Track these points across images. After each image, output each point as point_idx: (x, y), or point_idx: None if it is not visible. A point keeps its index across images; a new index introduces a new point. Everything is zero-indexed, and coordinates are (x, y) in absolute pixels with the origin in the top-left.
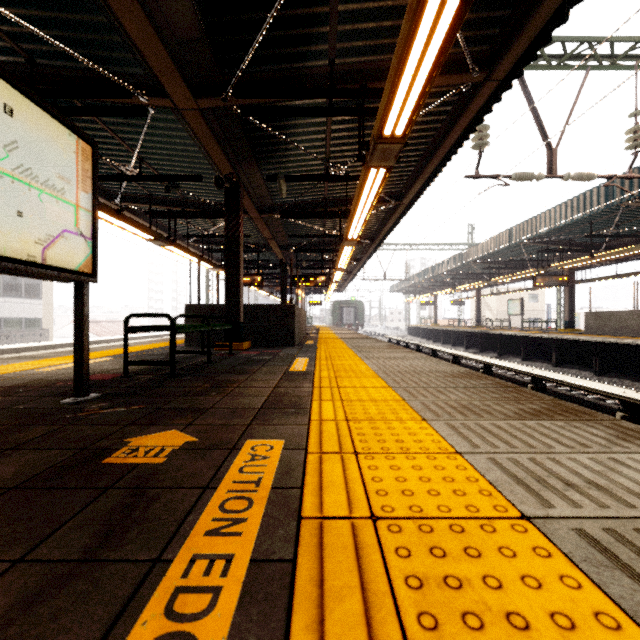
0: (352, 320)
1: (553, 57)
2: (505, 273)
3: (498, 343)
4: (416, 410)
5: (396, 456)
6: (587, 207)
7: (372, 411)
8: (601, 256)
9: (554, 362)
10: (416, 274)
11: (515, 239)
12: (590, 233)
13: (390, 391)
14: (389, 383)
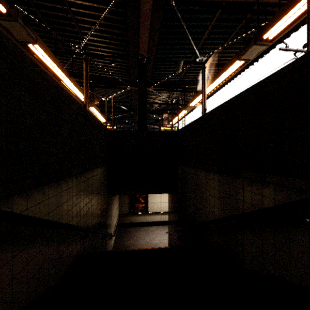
0: None
1: None
2: None
3: None
4: None
5: None
6: None
7: None
8: None
9: None
10: None
11: None
12: None
13: None
14: None
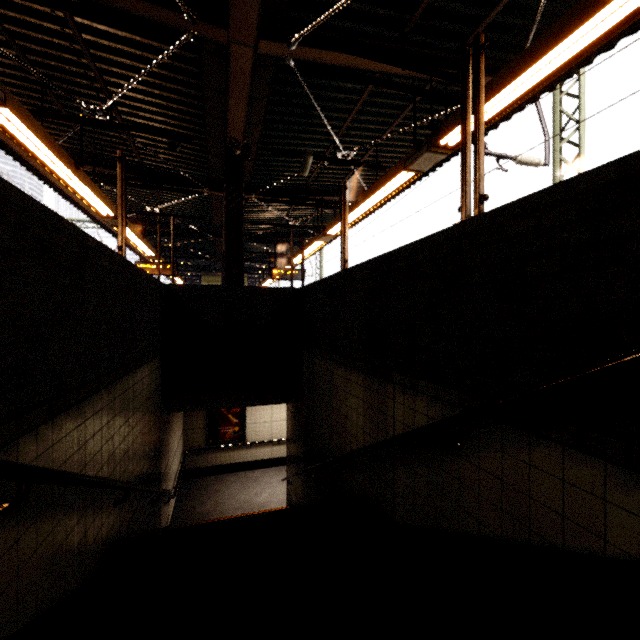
0: None
1: None
2: None
3: None
4: None
5: None
6: None
7: None
8: None
9: None
10: None
11: None
12: None
13: None
14: None
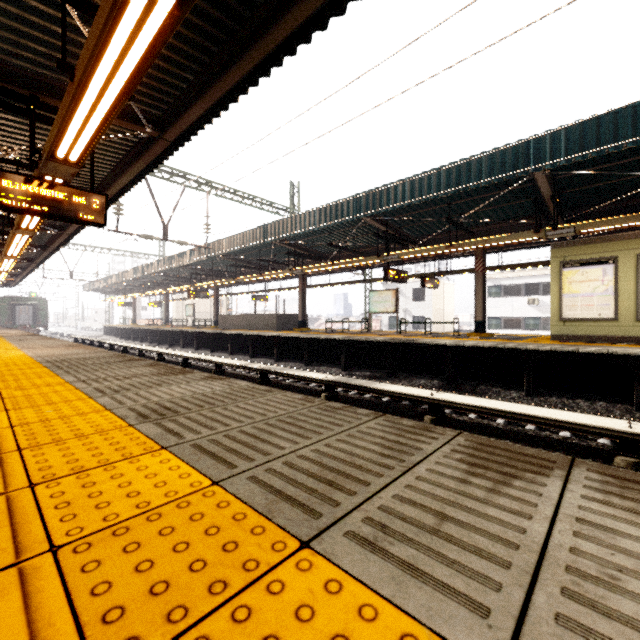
0: (31, 320)
1: (168, 172)
2: (184, 284)
3: (169, 337)
4: (23, 351)
5: (3, 355)
6: (202, 255)
7: (1, 352)
8: (217, 283)
9: (195, 347)
10: (109, 277)
11: (173, 264)
12: (212, 268)
13: (17, 349)
14: (20, 348)
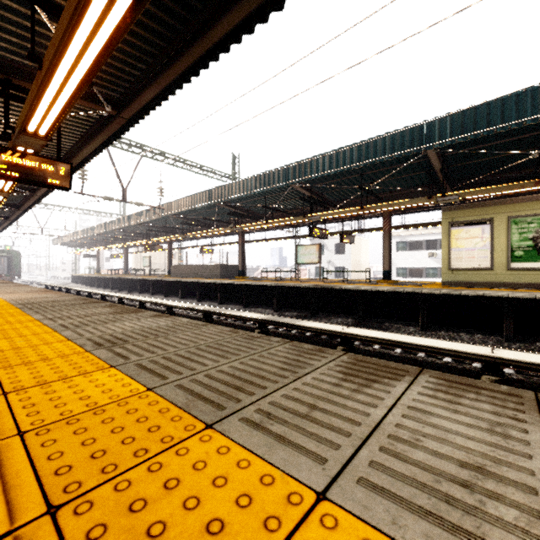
0: (5, 270)
1: (127, 144)
2: (142, 239)
3: (128, 284)
4: None
5: None
6: (156, 214)
7: None
8: (169, 238)
9: (151, 293)
10: (75, 232)
11: (132, 222)
12: (165, 226)
13: None
14: None
